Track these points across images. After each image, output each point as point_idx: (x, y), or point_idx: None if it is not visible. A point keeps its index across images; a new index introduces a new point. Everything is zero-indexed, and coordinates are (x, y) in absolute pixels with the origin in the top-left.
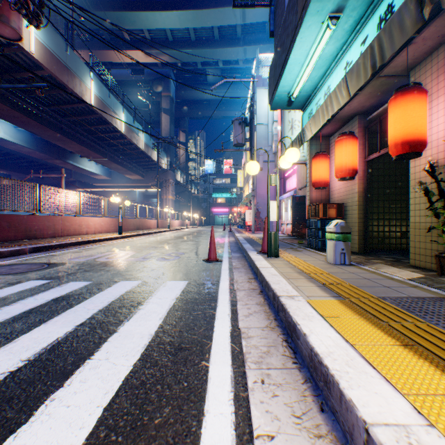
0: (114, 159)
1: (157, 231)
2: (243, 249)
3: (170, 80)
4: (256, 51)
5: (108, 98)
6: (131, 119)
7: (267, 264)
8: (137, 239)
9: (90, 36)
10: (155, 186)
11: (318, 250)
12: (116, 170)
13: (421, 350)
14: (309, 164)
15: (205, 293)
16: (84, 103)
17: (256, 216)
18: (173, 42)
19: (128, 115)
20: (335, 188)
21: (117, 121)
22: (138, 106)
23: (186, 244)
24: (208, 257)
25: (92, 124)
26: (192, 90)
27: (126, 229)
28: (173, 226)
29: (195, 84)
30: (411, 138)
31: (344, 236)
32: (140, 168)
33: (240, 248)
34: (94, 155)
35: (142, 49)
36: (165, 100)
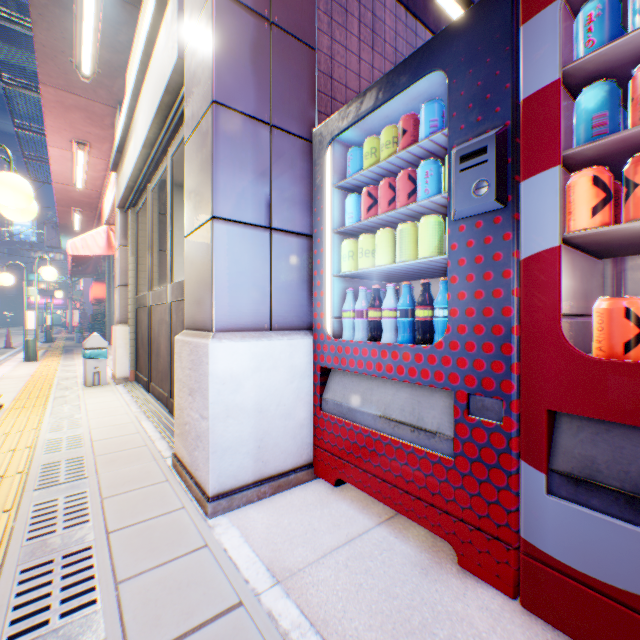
0: None
1: None
2: None
3: None
4: None
5: None
6: None
7: (41, 344)
8: None
9: None
10: None
11: None
12: None
13: (51, 348)
14: None
15: (2, 353)
16: None
17: (84, 317)
18: None
19: None
20: None
21: None
22: None
23: None
24: (7, 346)
25: None
26: None
27: None
28: None
29: None
30: (99, 297)
31: (82, 331)
32: None
33: None
34: None
35: None
36: None
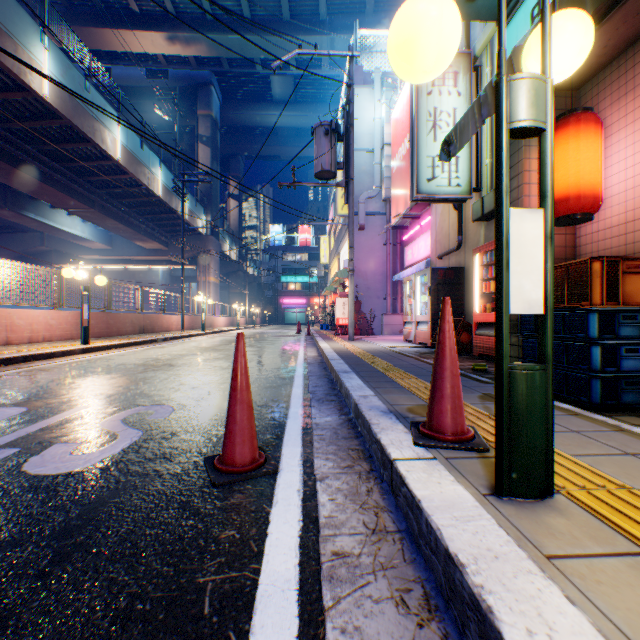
0: (109, 211)
1: (176, 335)
2: (342, 392)
3: (211, 90)
4: (354, 26)
5: (84, 92)
6: (137, 141)
7: None
8: (116, 354)
9: (68, 1)
10: (177, 257)
11: (583, 407)
12: (116, 231)
13: None
14: (521, 161)
15: None
16: (28, 92)
17: (355, 309)
18: (214, 20)
19: (129, 131)
20: (604, 222)
21: (106, 138)
22: (162, 135)
23: (209, 369)
24: (224, 456)
25: (58, 140)
26: (249, 109)
27: (116, 333)
28: (215, 326)
29: (253, 101)
30: None
31: None
32: (161, 231)
33: (334, 384)
34: (70, 201)
35: (160, 29)
36: (203, 122)
